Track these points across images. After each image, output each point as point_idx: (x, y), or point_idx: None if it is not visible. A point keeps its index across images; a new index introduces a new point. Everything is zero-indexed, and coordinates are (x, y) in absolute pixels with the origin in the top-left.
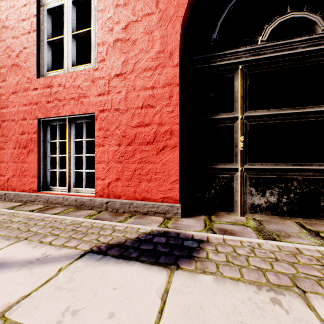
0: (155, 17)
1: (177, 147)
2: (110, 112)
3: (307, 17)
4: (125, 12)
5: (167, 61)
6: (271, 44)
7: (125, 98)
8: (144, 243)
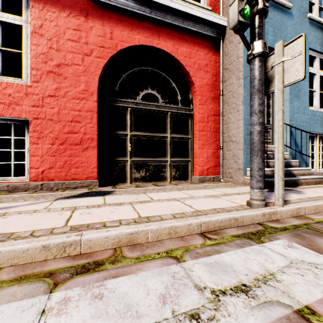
0: (81, 68)
1: (96, 148)
2: (44, 120)
3: (156, 95)
4: (58, 56)
5: (89, 97)
6: (142, 102)
7: (58, 113)
8: (85, 194)
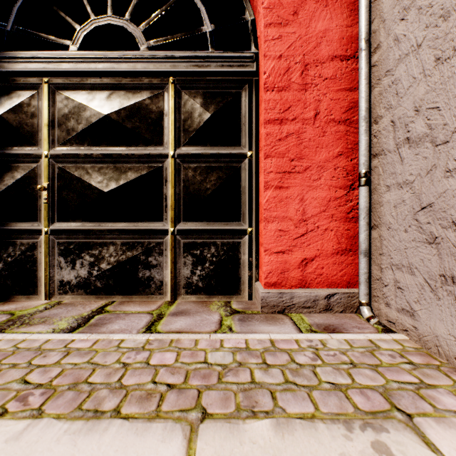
0: None
1: None
2: None
3: (126, 28)
4: None
5: None
6: (80, 55)
7: None
8: None
